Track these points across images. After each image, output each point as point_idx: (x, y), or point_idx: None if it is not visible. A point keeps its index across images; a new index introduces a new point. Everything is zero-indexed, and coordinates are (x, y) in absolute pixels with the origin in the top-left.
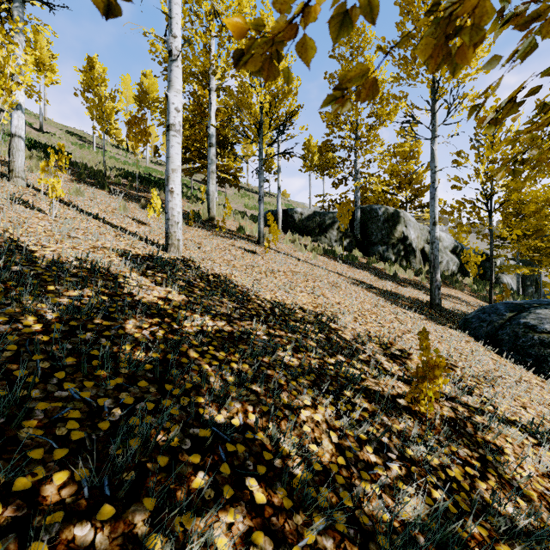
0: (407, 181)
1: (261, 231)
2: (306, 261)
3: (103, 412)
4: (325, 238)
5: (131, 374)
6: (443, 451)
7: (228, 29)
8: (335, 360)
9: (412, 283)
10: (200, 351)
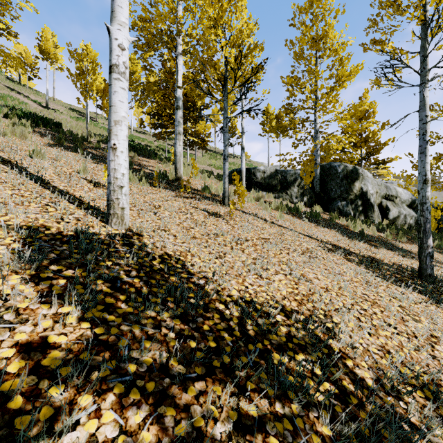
0: (363, 140)
1: (226, 191)
2: (273, 222)
3: None
4: (286, 194)
5: None
6: None
7: None
8: None
9: (380, 241)
10: None
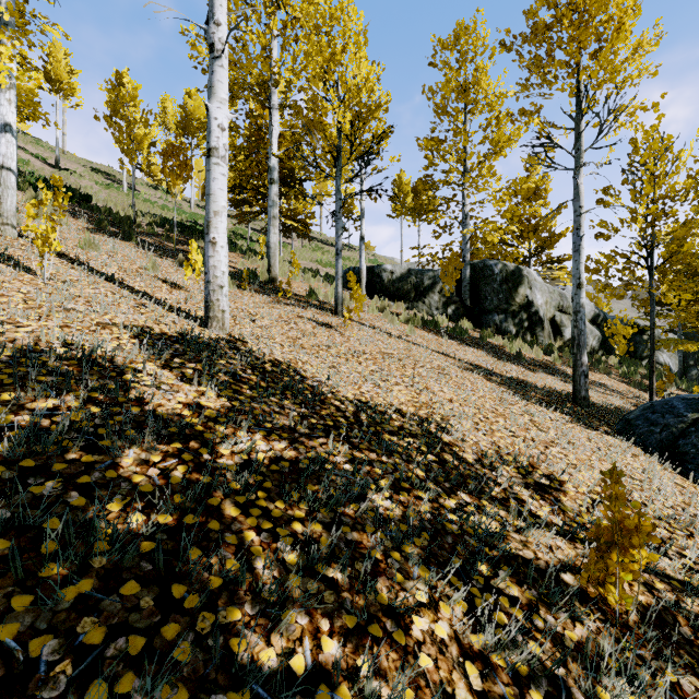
0: (532, 229)
1: (339, 296)
2: (400, 337)
3: (33, 676)
4: (423, 304)
5: (111, 566)
6: (663, 692)
7: (294, 26)
8: (456, 501)
9: (543, 365)
10: (243, 503)
